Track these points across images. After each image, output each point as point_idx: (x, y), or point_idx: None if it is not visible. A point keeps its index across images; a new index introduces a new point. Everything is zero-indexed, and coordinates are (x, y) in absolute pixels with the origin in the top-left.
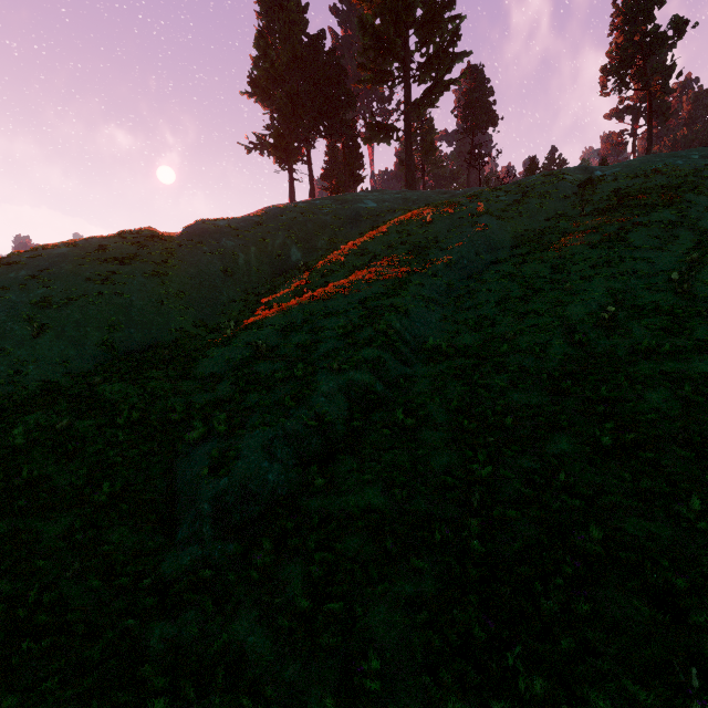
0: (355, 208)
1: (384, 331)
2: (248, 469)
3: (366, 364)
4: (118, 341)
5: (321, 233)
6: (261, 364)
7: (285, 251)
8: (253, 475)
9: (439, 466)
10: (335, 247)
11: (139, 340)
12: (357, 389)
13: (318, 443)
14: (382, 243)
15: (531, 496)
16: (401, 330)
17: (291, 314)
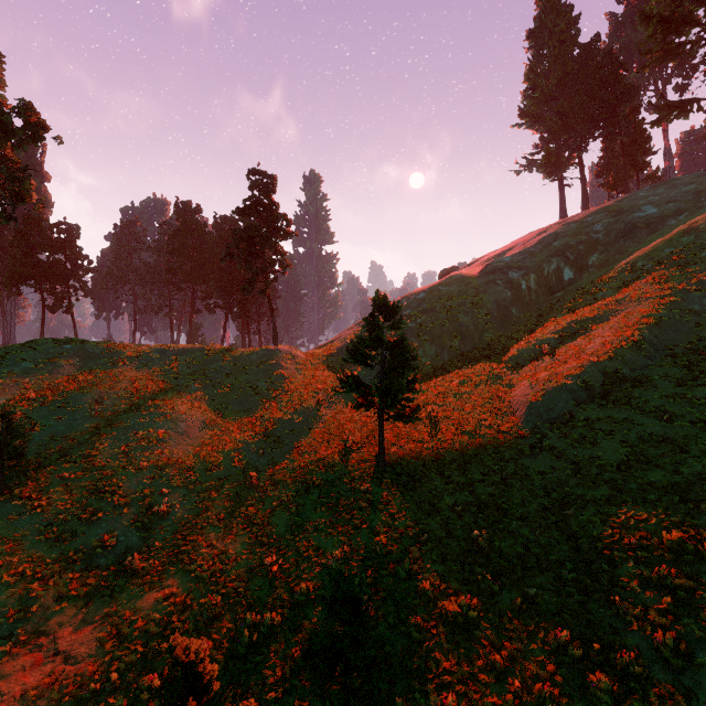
0: (630, 220)
1: (634, 338)
2: (549, 400)
3: (617, 358)
4: (458, 345)
5: (592, 252)
6: (548, 358)
7: (559, 273)
8: (552, 403)
9: (652, 405)
10: (606, 262)
11: (468, 345)
12: (609, 371)
13: (584, 394)
14: (652, 259)
15: (703, 419)
16: (649, 337)
17: (566, 327)
